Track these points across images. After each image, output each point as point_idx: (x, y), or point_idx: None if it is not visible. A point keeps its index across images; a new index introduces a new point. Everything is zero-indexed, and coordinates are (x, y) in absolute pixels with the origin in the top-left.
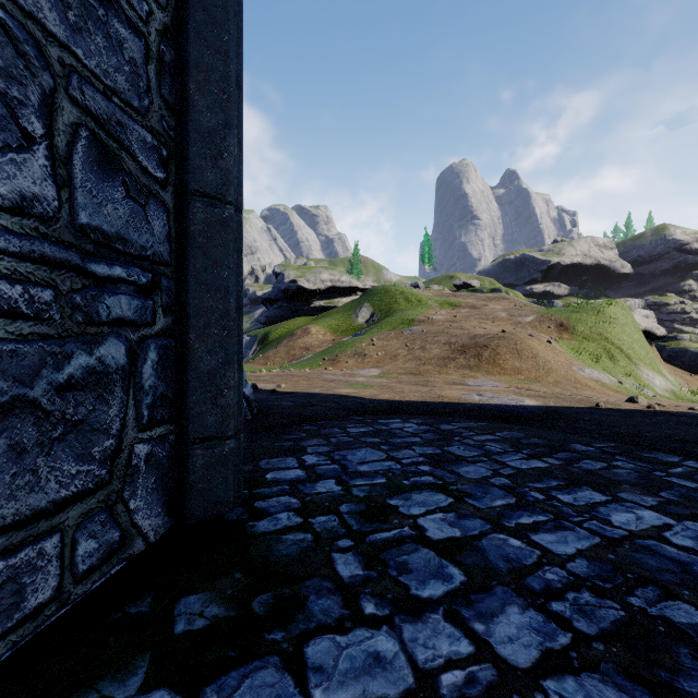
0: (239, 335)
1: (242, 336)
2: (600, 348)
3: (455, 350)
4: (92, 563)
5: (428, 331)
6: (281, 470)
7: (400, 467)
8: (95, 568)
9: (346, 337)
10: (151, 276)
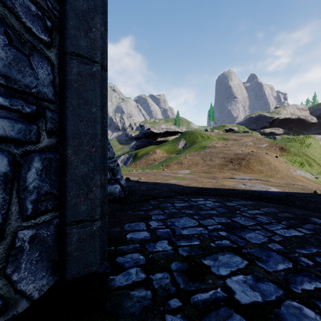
0: (104, 151)
1: (107, 152)
2: (303, 160)
3: (227, 161)
4: None
5: (213, 151)
6: (136, 232)
7: (207, 232)
8: None
9: (173, 155)
10: (35, 108)
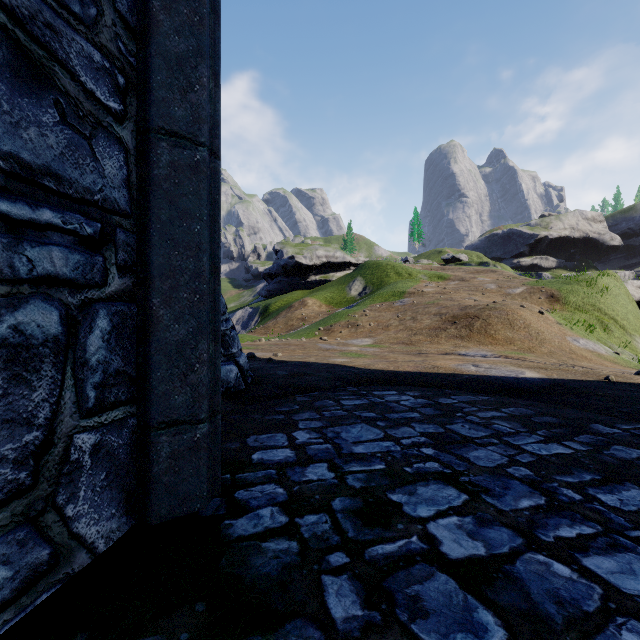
0: (215, 300)
1: (219, 302)
2: (593, 319)
3: (446, 321)
4: (1, 598)
5: (418, 302)
6: (270, 449)
7: (400, 449)
8: (7, 604)
9: (340, 309)
10: (99, 226)
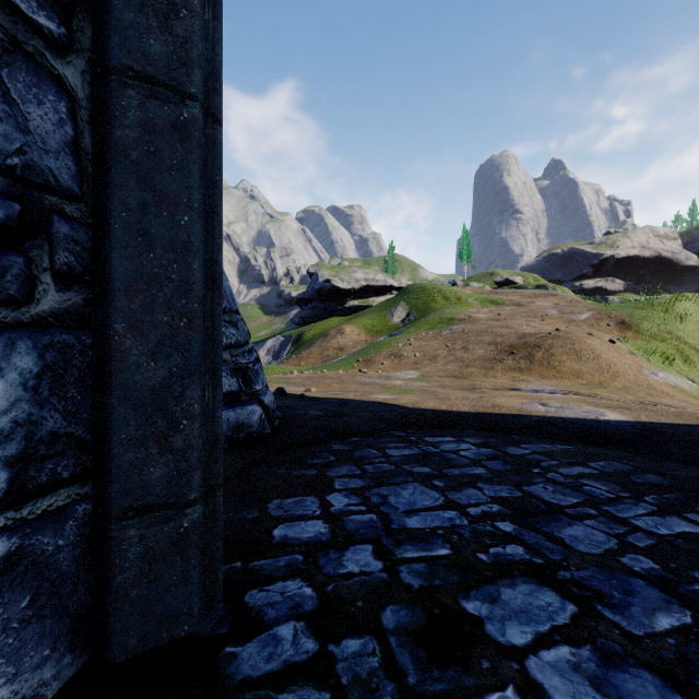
0: (213, 326)
1: (220, 328)
2: (671, 348)
3: (502, 351)
4: None
5: (469, 330)
6: (296, 521)
7: (468, 522)
8: None
9: (381, 337)
10: (18, 208)
